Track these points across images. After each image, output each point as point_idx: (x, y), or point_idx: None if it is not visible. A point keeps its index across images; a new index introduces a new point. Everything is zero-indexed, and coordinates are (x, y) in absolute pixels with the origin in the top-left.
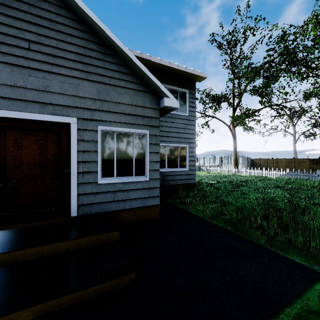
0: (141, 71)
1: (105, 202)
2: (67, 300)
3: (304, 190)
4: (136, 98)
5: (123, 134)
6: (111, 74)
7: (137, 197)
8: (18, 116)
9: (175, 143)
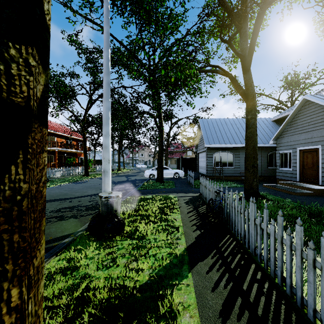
0: None
1: None
2: (284, 191)
3: None
4: None
5: None
6: None
7: None
8: (305, 148)
9: None
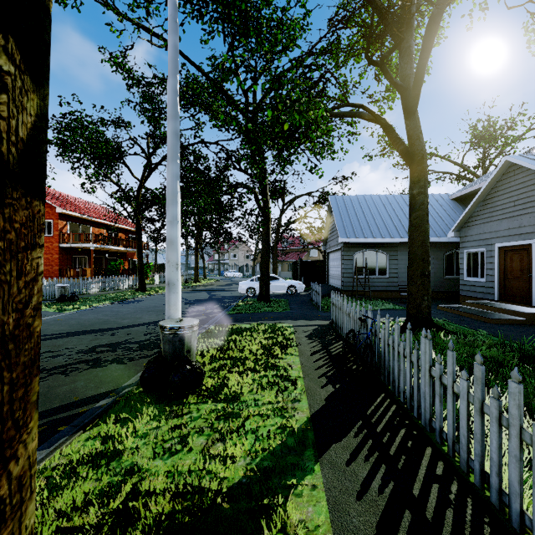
0: None
1: None
2: (473, 316)
3: None
4: None
5: None
6: None
7: None
8: (509, 245)
9: None
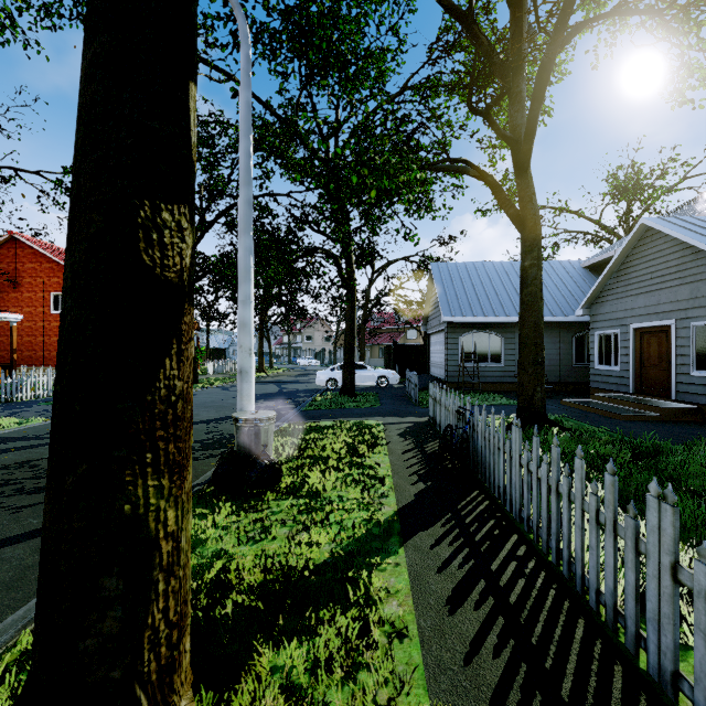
0: None
1: (697, 394)
2: (600, 412)
3: None
4: None
5: None
6: (702, 270)
7: None
8: (646, 325)
9: None
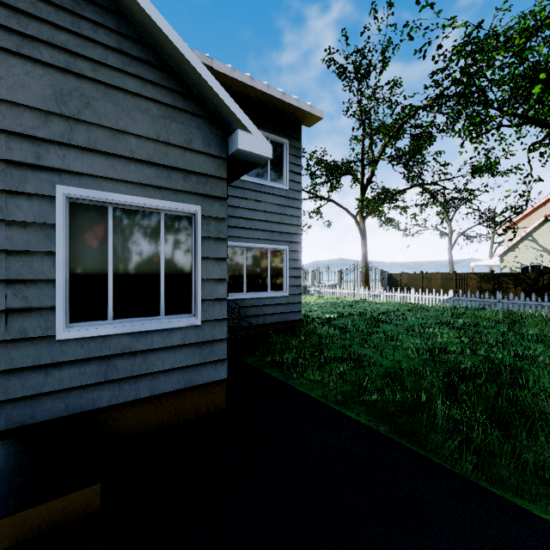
0: (181, 59)
1: (81, 387)
2: None
3: (486, 328)
4: (169, 125)
5: (134, 212)
6: (99, 55)
7: (171, 367)
8: None
9: (263, 242)
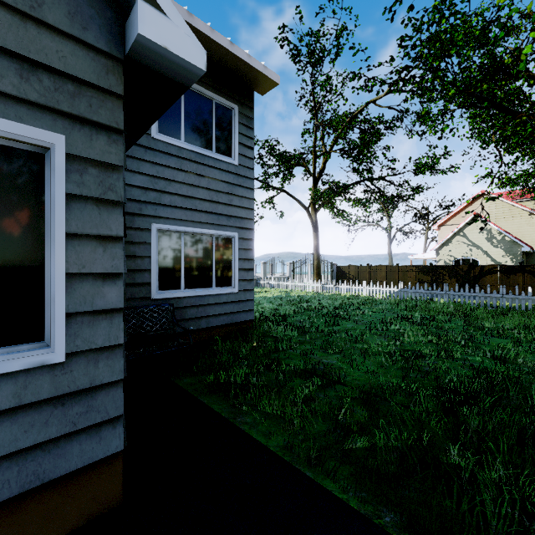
0: None
1: None
2: None
3: (444, 323)
4: None
5: None
6: None
7: None
8: None
9: (206, 226)
